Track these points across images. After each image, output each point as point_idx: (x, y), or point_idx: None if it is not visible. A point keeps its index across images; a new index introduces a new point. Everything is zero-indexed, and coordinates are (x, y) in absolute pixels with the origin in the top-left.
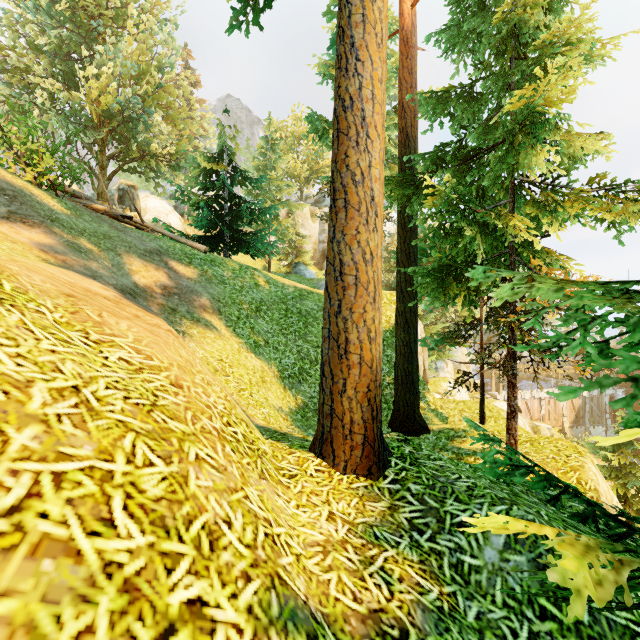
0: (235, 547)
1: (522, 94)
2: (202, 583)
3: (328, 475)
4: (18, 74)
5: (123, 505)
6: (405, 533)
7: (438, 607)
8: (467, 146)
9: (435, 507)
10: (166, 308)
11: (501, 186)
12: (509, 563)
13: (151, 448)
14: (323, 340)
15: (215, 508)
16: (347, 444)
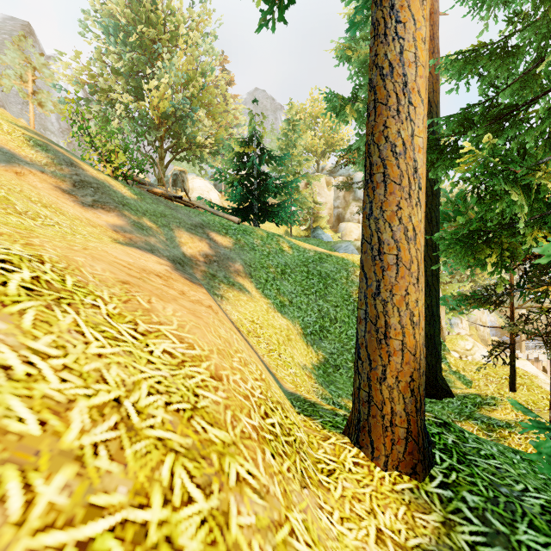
0: None
1: None
2: None
3: (368, 471)
4: (104, 94)
5: None
6: None
7: None
8: (499, 104)
9: (503, 532)
10: (207, 274)
11: (544, 142)
12: None
13: (190, 474)
14: (358, 321)
15: None
16: (387, 437)
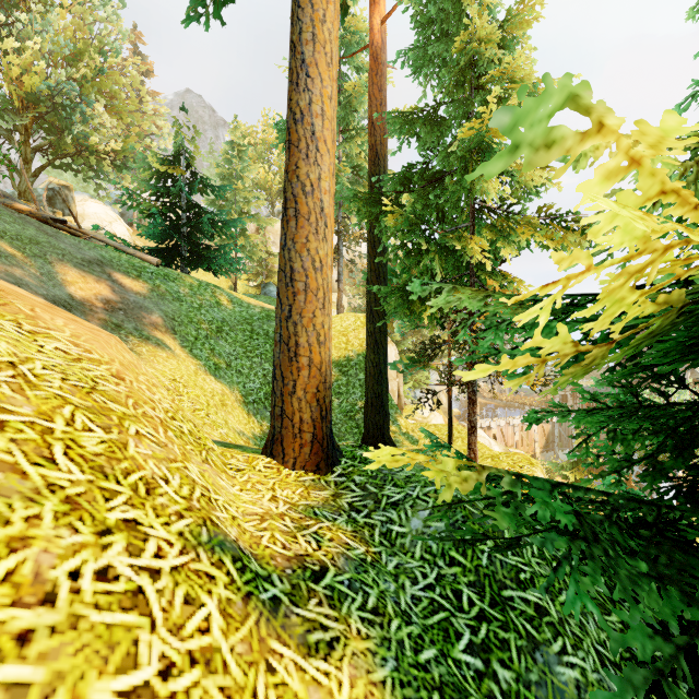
0: (171, 496)
1: (477, 123)
2: (138, 512)
3: (277, 471)
4: None
5: (64, 452)
6: (344, 513)
7: (361, 558)
8: (433, 169)
9: (375, 492)
10: (109, 324)
11: (462, 210)
12: (430, 528)
13: (90, 419)
14: (275, 345)
15: (153, 469)
16: (297, 442)
